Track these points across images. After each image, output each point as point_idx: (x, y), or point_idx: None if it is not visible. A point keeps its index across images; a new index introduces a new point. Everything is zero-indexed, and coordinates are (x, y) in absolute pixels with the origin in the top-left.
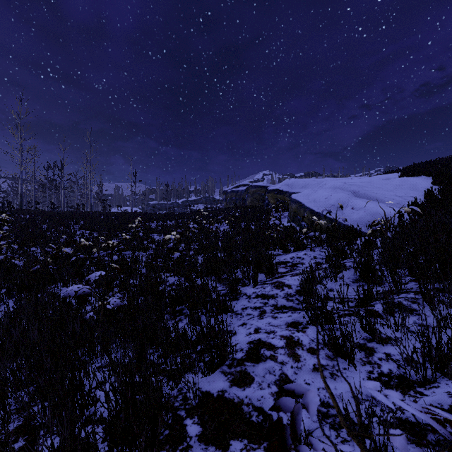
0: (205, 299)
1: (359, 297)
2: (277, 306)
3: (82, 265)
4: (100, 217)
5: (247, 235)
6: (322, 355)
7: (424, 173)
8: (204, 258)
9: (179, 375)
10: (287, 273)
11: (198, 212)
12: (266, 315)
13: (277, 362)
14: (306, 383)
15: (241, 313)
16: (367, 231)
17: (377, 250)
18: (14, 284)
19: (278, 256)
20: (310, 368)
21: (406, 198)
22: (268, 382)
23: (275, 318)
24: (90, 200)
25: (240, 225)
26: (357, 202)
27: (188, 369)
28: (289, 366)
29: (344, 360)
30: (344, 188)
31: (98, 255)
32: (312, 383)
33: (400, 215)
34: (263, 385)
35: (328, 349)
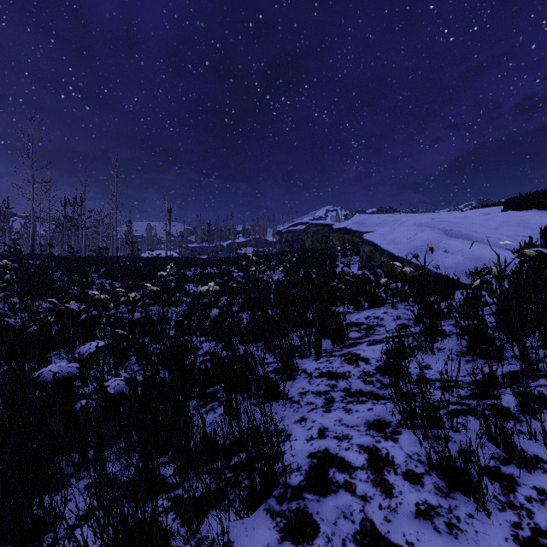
0: (249, 377)
1: (477, 384)
2: (350, 392)
3: (96, 325)
4: (126, 263)
5: (307, 286)
6: (428, 486)
7: (536, 206)
8: (250, 317)
9: (199, 516)
10: (361, 339)
11: (246, 257)
12: (335, 405)
13: (356, 496)
14: (407, 541)
15: (298, 401)
16: (468, 281)
17: (485, 308)
18: (1, 352)
19: (348, 315)
20: (411, 511)
21: (516, 237)
22: (343, 536)
23: (349, 413)
24: (115, 242)
25: (298, 273)
26: (451, 243)
27: (215, 500)
28: (375, 504)
29: (466, 498)
30: (432, 225)
31: (115, 312)
32: (417, 542)
33: (521, 261)
34: (334, 543)
35: (437, 475)
